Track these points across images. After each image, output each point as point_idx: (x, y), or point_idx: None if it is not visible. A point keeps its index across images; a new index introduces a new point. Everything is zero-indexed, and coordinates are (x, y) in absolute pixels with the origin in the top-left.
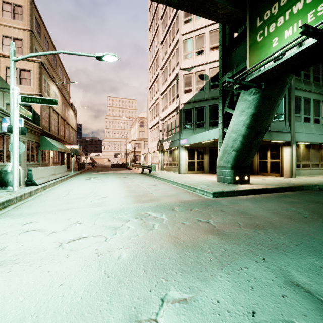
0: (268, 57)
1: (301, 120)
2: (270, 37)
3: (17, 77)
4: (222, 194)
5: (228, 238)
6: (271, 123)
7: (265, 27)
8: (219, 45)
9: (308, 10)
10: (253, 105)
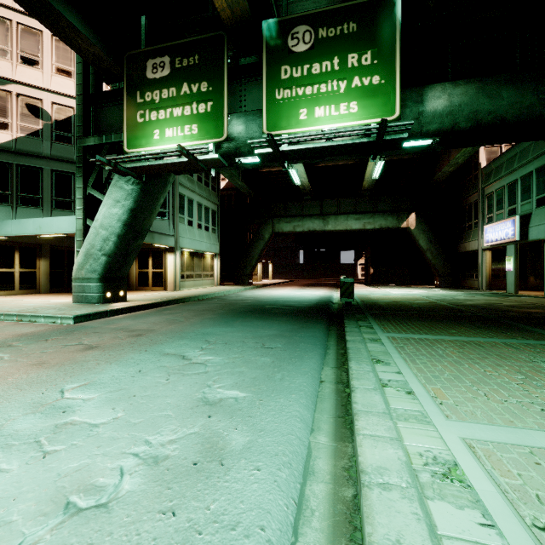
0: (149, 154)
1: (185, 223)
2: (152, 126)
3: None
4: (89, 317)
5: (111, 349)
6: (154, 221)
7: (147, 110)
8: (78, 84)
9: (185, 122)
10: (132, 197)
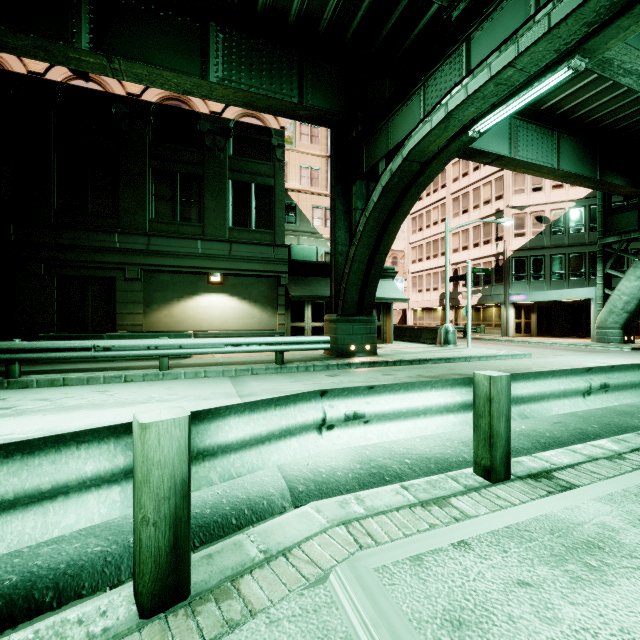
0: None
1: None
2: None
3: (322, 219)
4: (636, 350)
5: None
6: None
7: None
8: (598, 205)
9: None
10: None
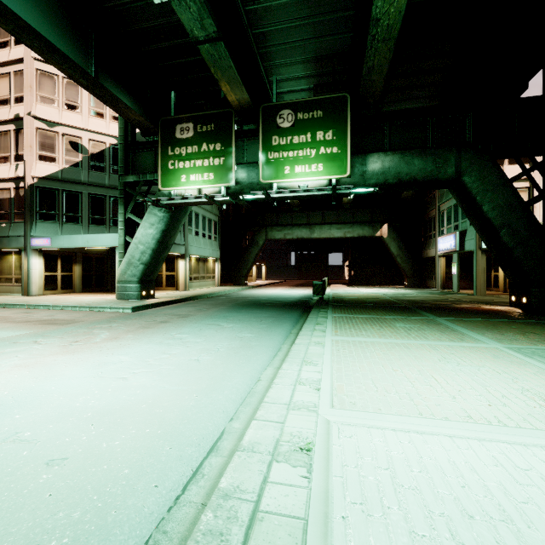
0: (183, 197)
1: (193, 234)
2: (180, 172)
3: None
4: (140, 308)
5: (176, 322)
6: None
7: (176, 160)
8: (121, 135)
9: (205, 170)
10: (163, 222)
